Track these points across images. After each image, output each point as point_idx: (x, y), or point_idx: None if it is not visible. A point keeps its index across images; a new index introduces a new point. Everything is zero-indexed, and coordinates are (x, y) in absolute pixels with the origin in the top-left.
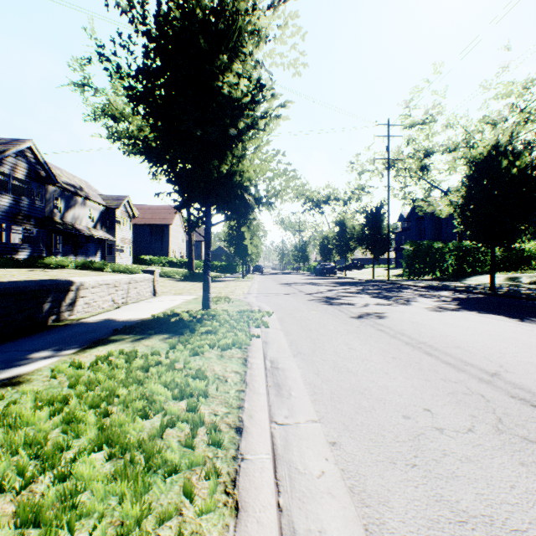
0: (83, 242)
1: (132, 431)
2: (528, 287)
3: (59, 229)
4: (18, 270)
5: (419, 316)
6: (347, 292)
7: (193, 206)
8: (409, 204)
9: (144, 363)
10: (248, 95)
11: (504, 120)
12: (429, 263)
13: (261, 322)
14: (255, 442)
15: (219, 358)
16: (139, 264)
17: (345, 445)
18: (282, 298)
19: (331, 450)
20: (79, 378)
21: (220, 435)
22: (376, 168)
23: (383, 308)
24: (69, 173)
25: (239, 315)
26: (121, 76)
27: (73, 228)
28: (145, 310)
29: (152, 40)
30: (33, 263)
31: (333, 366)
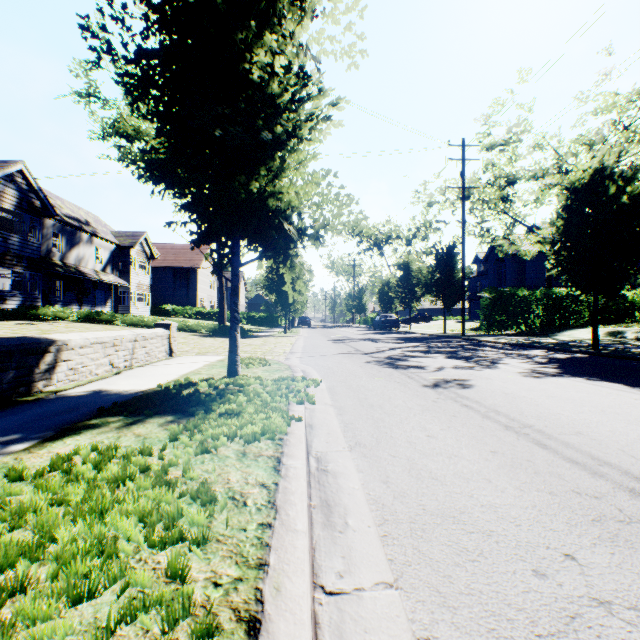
0: (89, 288)
1: (47, 639)
2: (635, 344)
3: (59, 273)
4: (1, 324)
5: (513, 385)
6: (415, 351)
7: (215, 240)
8: (486, 243)
9: (119, 471)
10: (288, 90)
11: (603, 140)
12: (512, 314)
13: (305, 395)
14: None
15: (240, 457)
16: (159, 315)
17: None
18: (334, 359)
19: None
20: (6, 501)
21: None
22: (447, 199)
23: (464, 373)
24: (72, 204)
25: (275, 384)
26: (114, 60)
27: (76, 271)
28: (152, 377)
29: (154, 7)
30: (23, 314)
31: (409, 467)
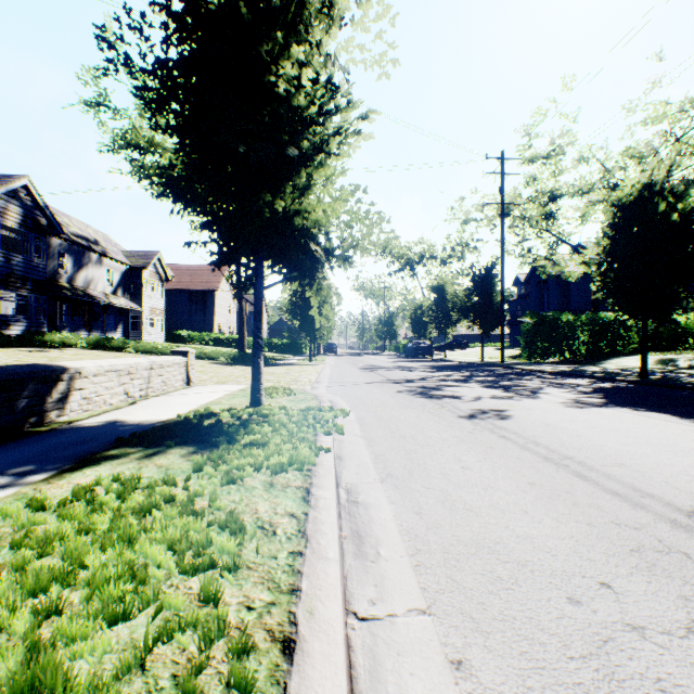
0: (98, 313)
1: (88, 656)
2: (688, 373)
3: (66, 296)
4: (5, 351)
5: (554, 416)
6: (450, 380)
7: (237, 261)
8: (528, 264)
9: (144, 501)
10: (315, 103)
11: (654, 152)
12: (555, 341)
13: (333, 425)
14: (317, 679)
15: (267, 487)
16: (174, 342)
17: (480, 670)
18: (363, 389)
19: (455, 680)
20: (31, 530)
21: (253, 659)
22: (485, 216)
23: (503, 403)
24: (80, 222)
25: (301, 415)
26: (131, 71)
27: (85, 294)
28: (170, 407)
29: (174, 16)
30: (28, 341)
31: (442, 499)
